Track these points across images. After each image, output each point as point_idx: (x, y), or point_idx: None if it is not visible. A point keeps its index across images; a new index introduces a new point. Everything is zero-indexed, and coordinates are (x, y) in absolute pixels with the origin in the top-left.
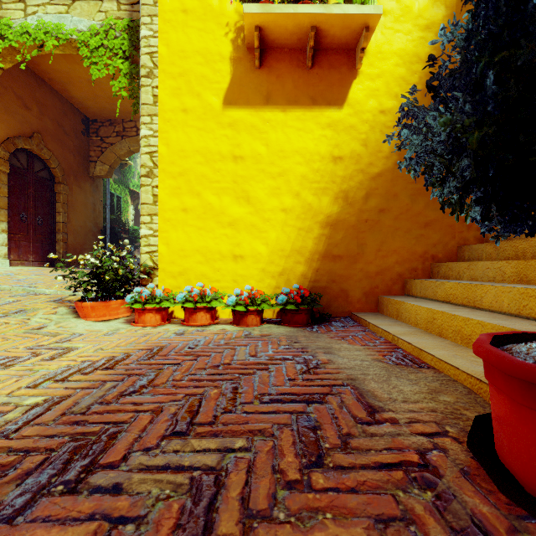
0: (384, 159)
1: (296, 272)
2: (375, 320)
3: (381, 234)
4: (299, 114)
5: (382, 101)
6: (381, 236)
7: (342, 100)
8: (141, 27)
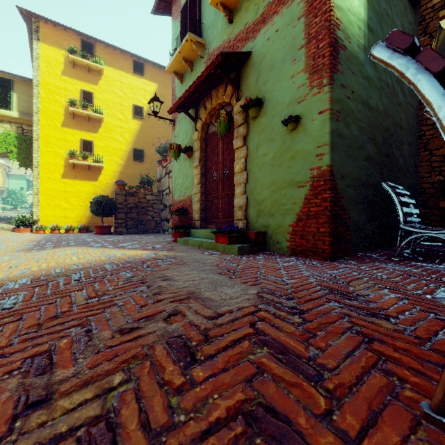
0: (108, 194)
1: (84, 221)
2: None
3: None
4: (85, 182)
5: (108, 181)
6: None
7: (97, 180)
8: (33, 154)
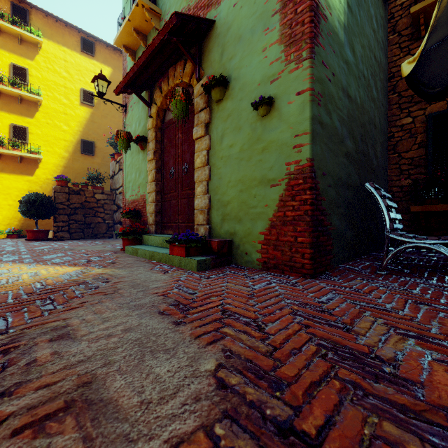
0: (48, 192)
1: (15, 224)
2: None
3: None
4: (16, 176)
5: (47, 176)
6: None
7: (33, 174)
8: None
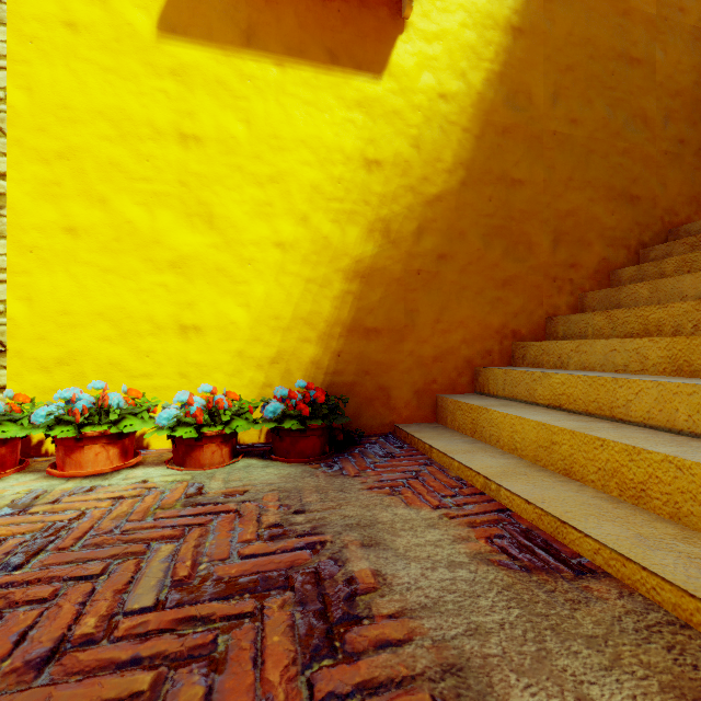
0: (446, 174)
1: (303, 357)
2: (440, 440)
3: (441, 294)
4: (307, 75)
5: (442, 79)
6: (441, 298)
7: (380, 65)
8: None
